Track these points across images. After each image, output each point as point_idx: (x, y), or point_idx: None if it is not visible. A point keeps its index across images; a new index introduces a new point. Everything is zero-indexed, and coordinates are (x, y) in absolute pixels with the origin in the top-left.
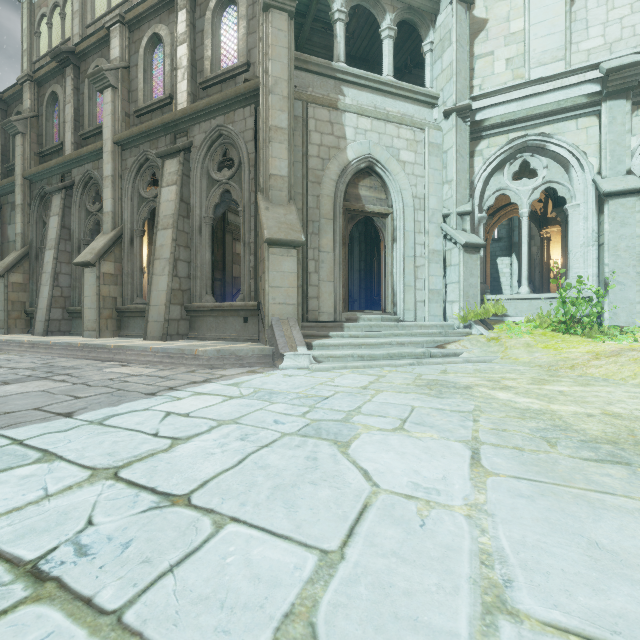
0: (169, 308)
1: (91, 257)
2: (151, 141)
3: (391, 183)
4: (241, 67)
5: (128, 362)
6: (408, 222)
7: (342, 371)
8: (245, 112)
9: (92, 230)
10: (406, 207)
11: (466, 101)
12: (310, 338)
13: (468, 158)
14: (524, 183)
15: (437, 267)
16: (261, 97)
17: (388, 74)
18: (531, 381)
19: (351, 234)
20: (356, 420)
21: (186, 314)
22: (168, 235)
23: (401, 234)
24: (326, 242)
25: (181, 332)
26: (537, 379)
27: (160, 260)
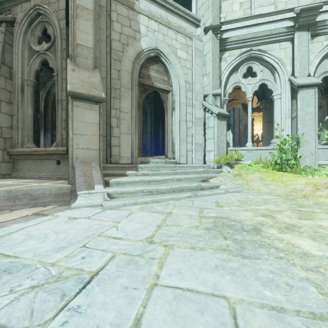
0: None
1: None
2: None
3: (171, 70)
4: None
5: None
6: (182, 98)
7: (132, 208)
8: None
9: None
10: (181, 87)
11: (218, 23)
12: (110, 176)
13: (218, 60)
14: (249, 80)
15: (200, 129)
16: None
17: None
18: (296, 214)
19: (146, 110)
20: None
21: (8, 157)
22: None
23: (178, 105)
24: (125, 105)
25: (3, 172)
26: (295, 210)
27: None
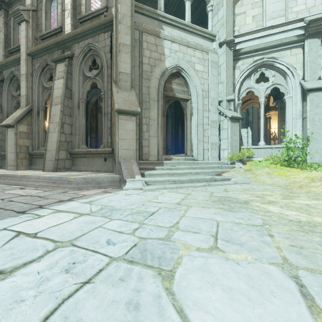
0: (58, 152)
1: (11, 121)
2: (49, 53)
3: (190, 82)
4: (103, 9)
5: (26, 186)
6: (199, 104)
7: (163, 191)
8: (105, 35)
9: (15, 107)
10: (198, 96)
11: (231, 38)
12: (143, 170)
13: (232, 70)
14: (262, 84)
15: (215, 130)
16: (114, 25)
17: (188, 21)
18: (282, 197)
19: (167, 113)
20: (176, 238)
21: (70, 156)
22: (58, 108)
23: (196, 111)
24: (153, 114)
25: (66, 167)
26: (284, 195)
27: (53, 123)
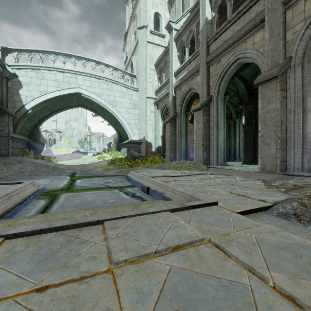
0: None
1: None
2: None
3: None
4: None
5: None
6: None
7: None
8: None
9: None
10: None
11: None
12: None
13: None
14: None
15: None
16: None
17: None
18: None
19: None
20: None
21: None
22: None
23: None
24: None
25: None
26: None
27: None
